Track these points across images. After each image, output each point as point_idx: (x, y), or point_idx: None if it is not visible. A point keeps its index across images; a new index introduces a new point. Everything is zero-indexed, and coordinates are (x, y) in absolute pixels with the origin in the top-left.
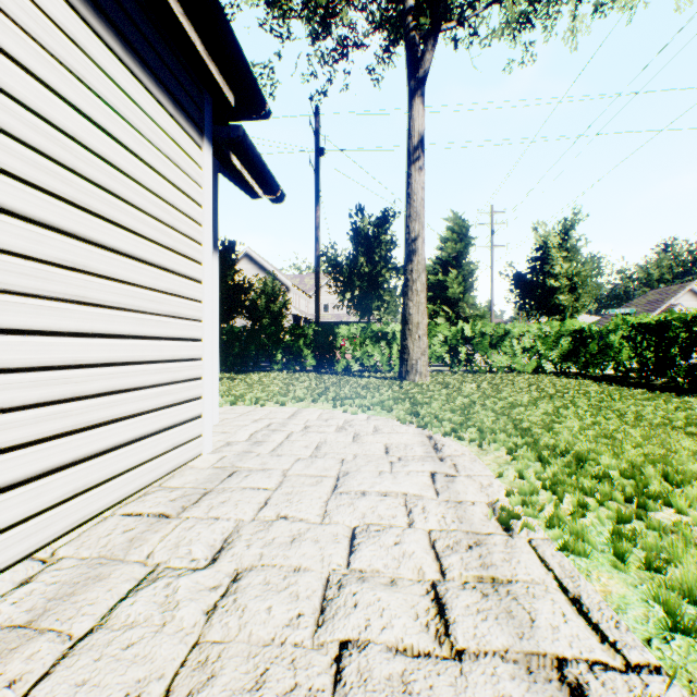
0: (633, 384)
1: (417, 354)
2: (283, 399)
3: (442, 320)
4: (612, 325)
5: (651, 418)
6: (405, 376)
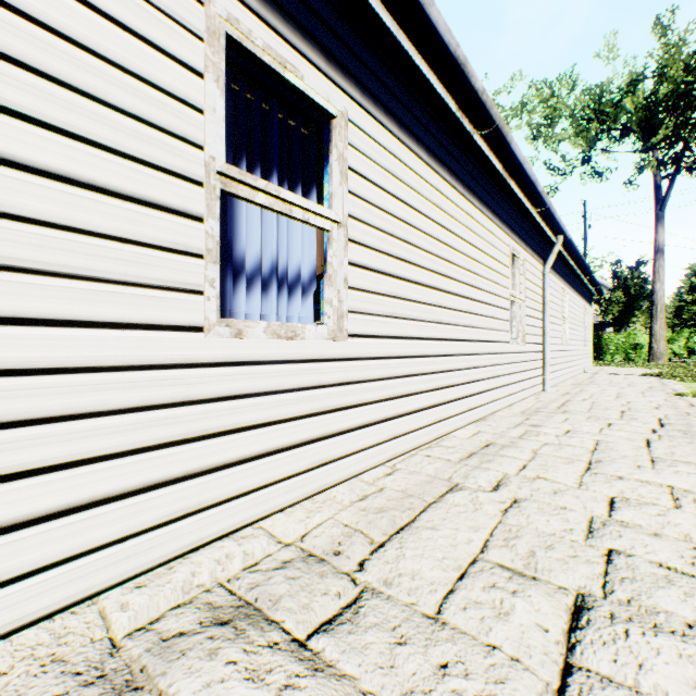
0: None
1: (658, 350)
2: (593, 365)
3: None
4: None
5: None
6: (650, 361)
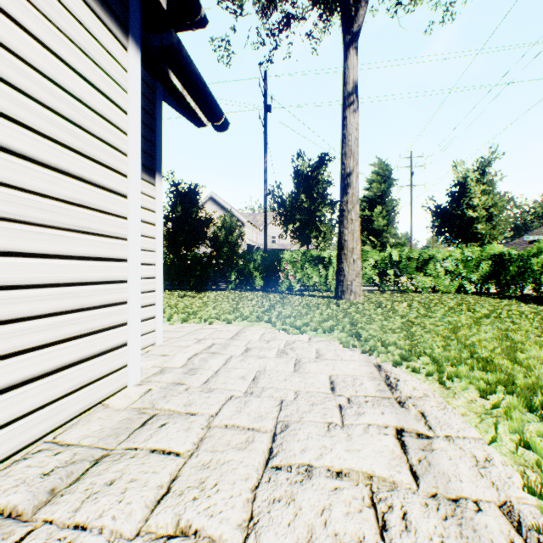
0: None
1: (352, 276)
2: (230, 317)
3: (369, 248)
4: (534, 249)
5: None
6: (341, 295)
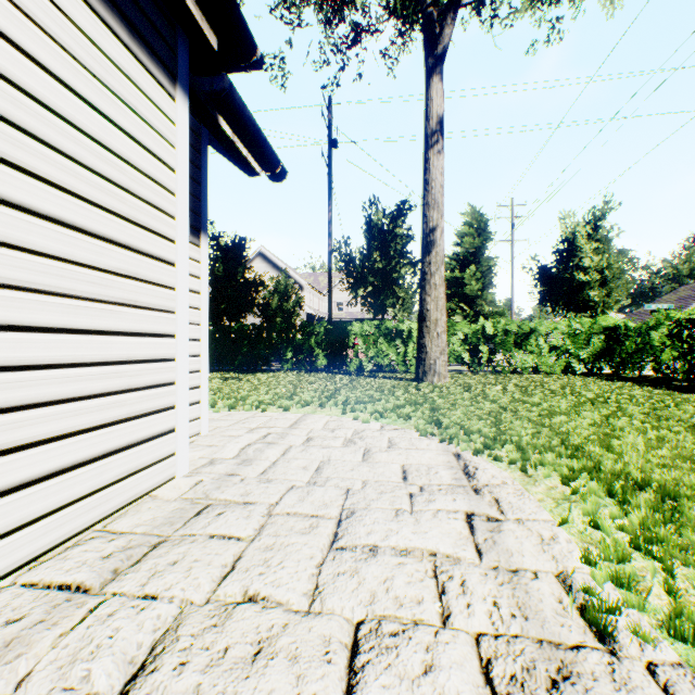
0: (681, 388)
1: (436, 353)
2: (288, 403)
3: (459, 318)
4: (653, 321)
5: None
6: (422, 377)
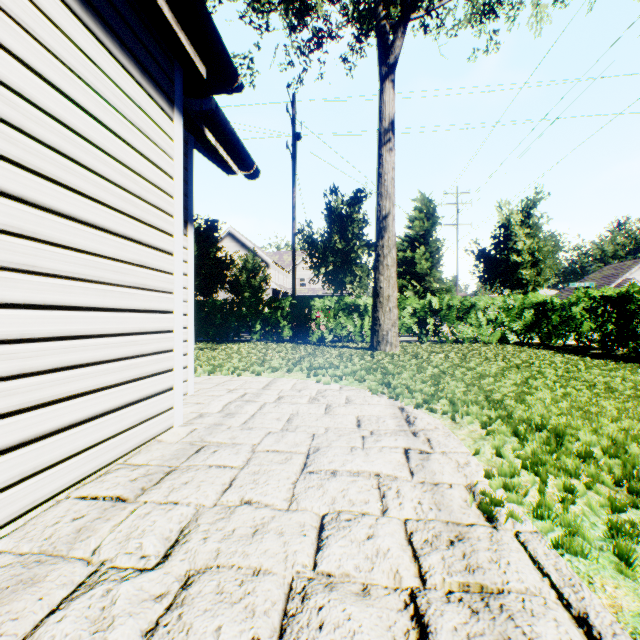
0: (595, 355)
1: (388, 325)
2: (259, 368)
3: (411, 294)
4: (574, 297)
5: (622, 390)
6: (376, 346)
